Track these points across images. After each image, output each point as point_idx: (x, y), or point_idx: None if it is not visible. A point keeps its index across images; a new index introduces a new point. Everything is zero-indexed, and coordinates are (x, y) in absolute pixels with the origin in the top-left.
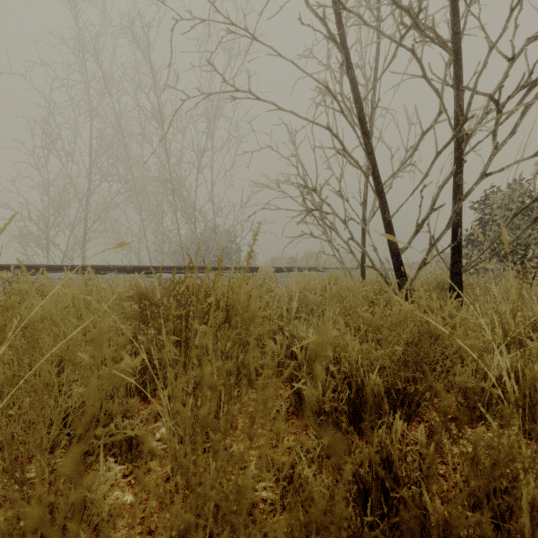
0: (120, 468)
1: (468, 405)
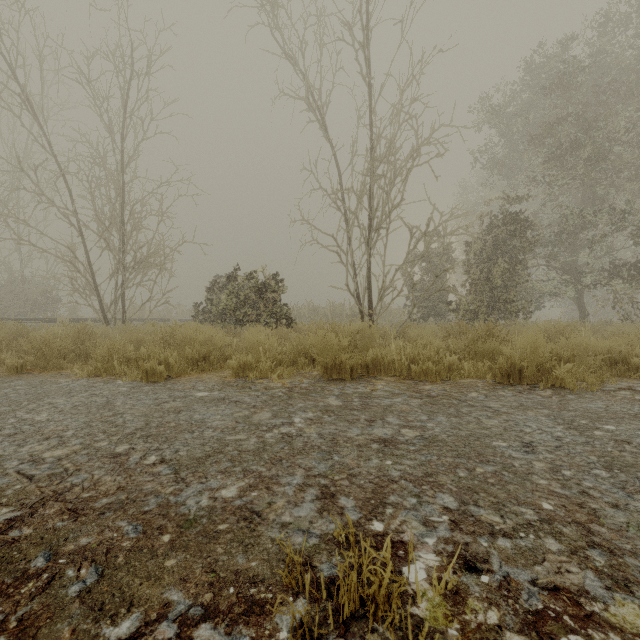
0: None
1: None
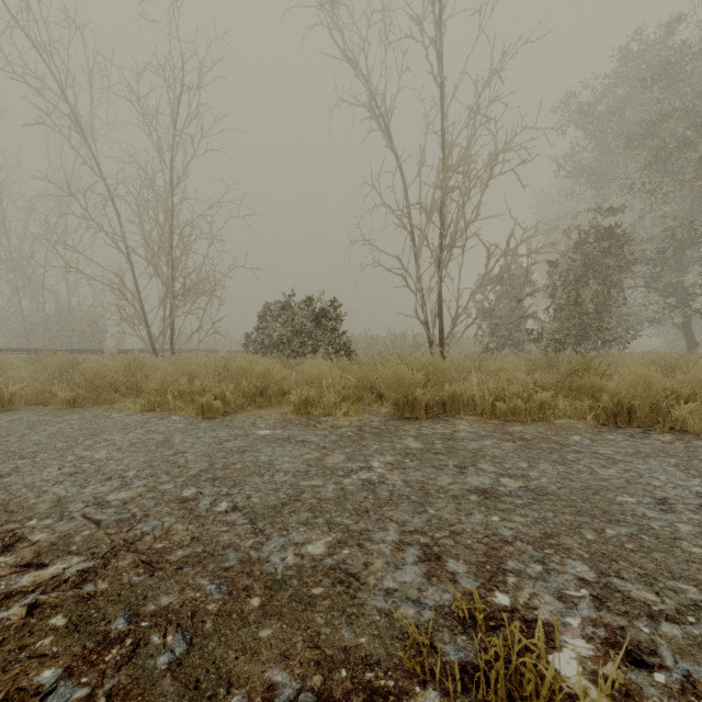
0: None
1: None
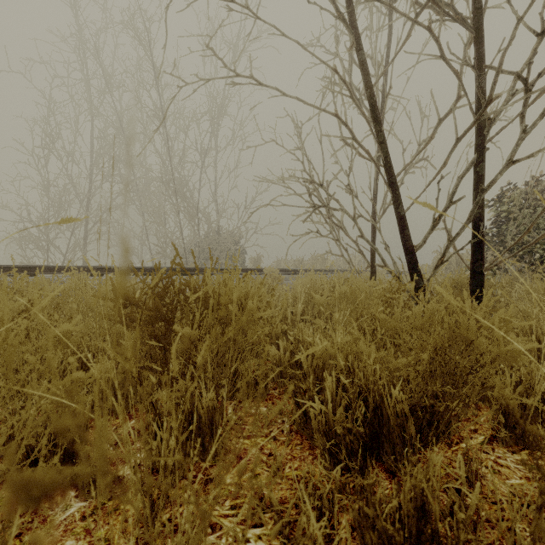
0: (80, 506)
1: (507, 424)
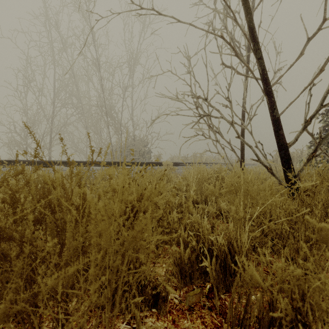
0: None
1: None
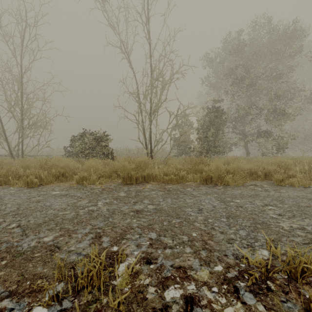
0: None
1: None
